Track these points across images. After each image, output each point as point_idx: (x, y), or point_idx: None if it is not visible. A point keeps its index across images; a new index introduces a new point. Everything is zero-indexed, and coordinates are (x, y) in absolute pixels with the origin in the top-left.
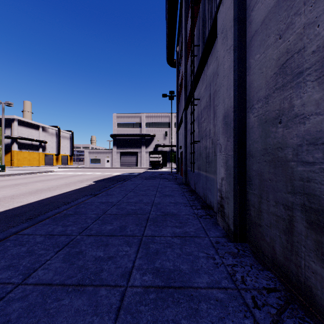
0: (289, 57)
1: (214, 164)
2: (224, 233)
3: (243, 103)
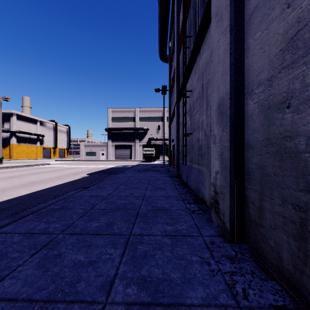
0: (301, 27)
1: (207, 156)
2: (219, 231)
3: (240, 89)
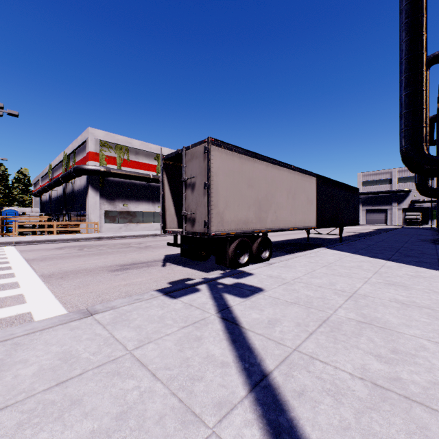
0: None
1: None
2: (438, 233)
3: None
